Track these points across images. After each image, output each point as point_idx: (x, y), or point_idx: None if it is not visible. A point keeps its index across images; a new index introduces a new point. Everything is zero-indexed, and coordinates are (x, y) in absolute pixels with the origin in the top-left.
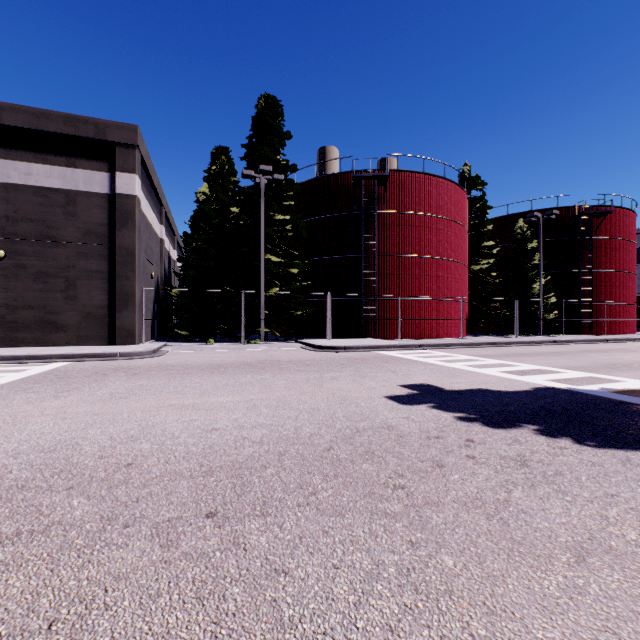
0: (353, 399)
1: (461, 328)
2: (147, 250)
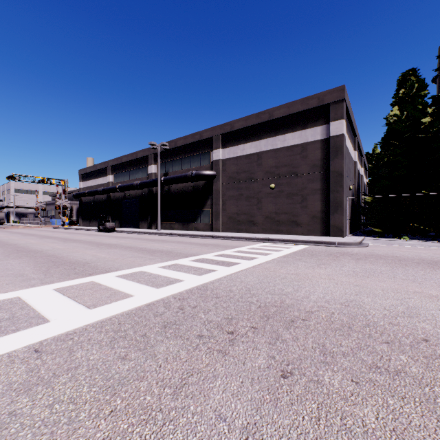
0: None
1: None
2: (347, 171)
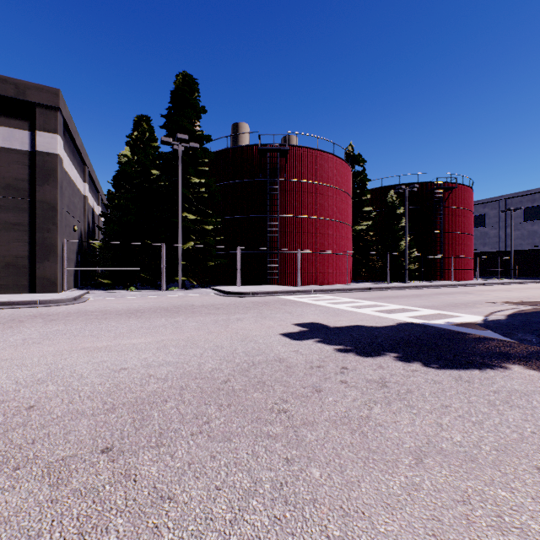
0: (253, 337)
1: (346, 276)
2: (70, 205)
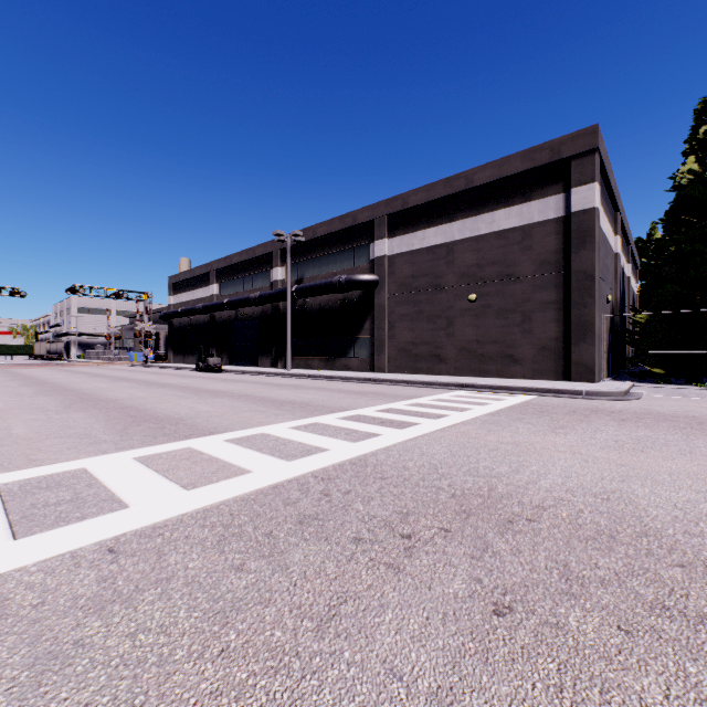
0: None
1: None
2: (602, 270)
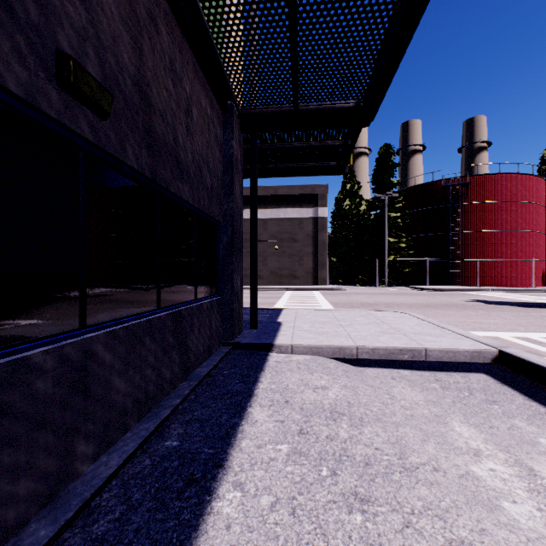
0: (449, 301)
1: (532, 280)
2: None
